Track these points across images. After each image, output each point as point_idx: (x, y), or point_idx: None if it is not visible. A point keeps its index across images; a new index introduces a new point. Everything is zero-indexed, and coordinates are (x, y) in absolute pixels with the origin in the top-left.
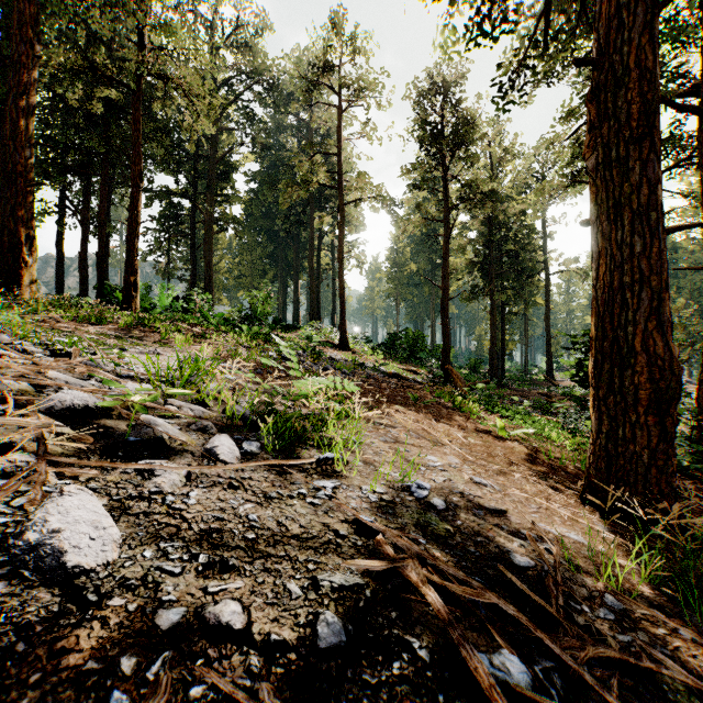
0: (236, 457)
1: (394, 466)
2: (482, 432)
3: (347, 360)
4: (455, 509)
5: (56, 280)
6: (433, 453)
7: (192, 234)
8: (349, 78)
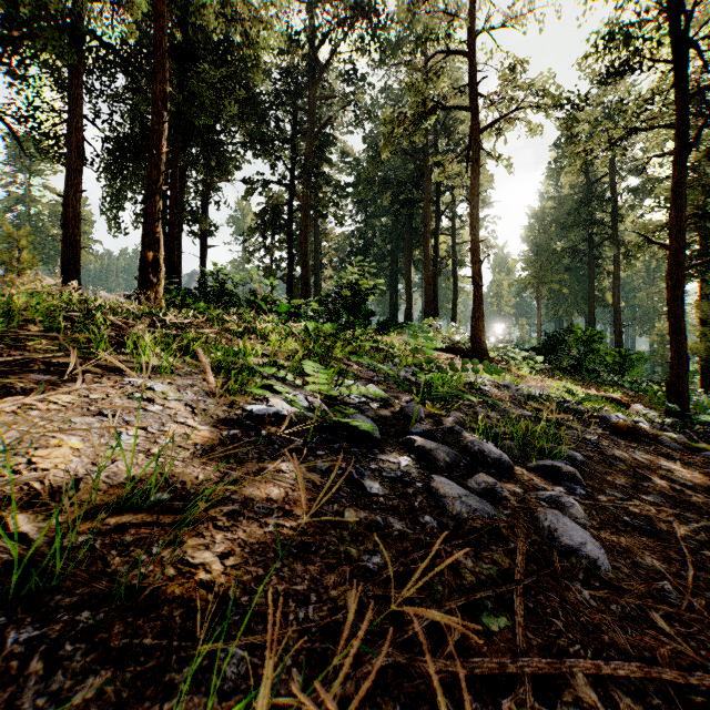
0: None
1: None
2: None
3: (498, 386)
4: None
5: None
6: None
7: (289, 224)
8: None
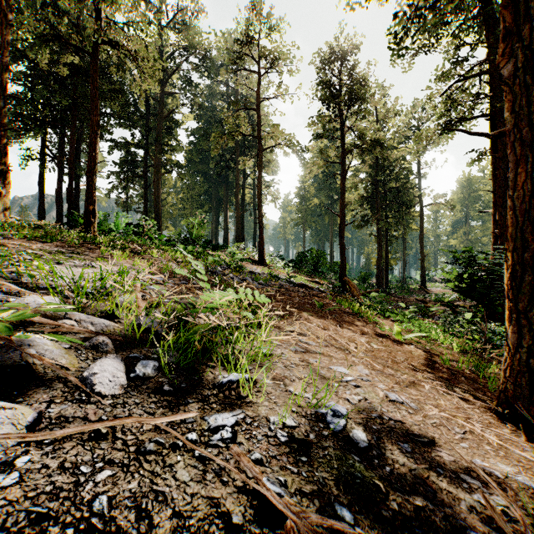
0: (120, 385)
1: (306, 382)
2: (381, 336)
3: (264, 273)
4: (378, 444)
5: (38, 211)
6: (342, 363)
7: (145, 175)
8: (266, 50)
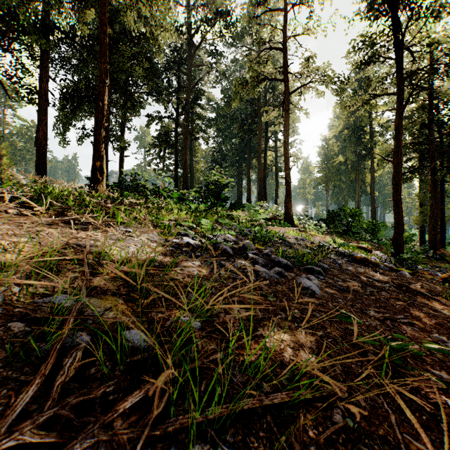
0: None
1: None
2: None
3: (297, 239)
4: None
5: None
6: None
7: (175, 143)
8: None
